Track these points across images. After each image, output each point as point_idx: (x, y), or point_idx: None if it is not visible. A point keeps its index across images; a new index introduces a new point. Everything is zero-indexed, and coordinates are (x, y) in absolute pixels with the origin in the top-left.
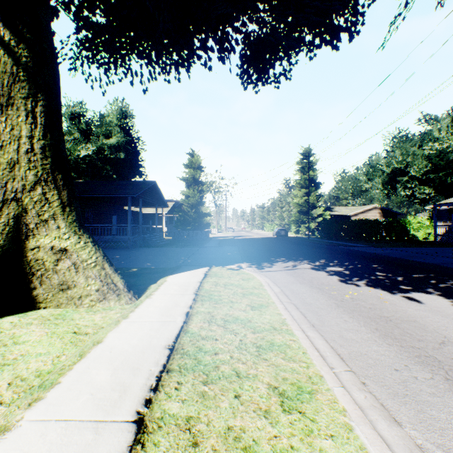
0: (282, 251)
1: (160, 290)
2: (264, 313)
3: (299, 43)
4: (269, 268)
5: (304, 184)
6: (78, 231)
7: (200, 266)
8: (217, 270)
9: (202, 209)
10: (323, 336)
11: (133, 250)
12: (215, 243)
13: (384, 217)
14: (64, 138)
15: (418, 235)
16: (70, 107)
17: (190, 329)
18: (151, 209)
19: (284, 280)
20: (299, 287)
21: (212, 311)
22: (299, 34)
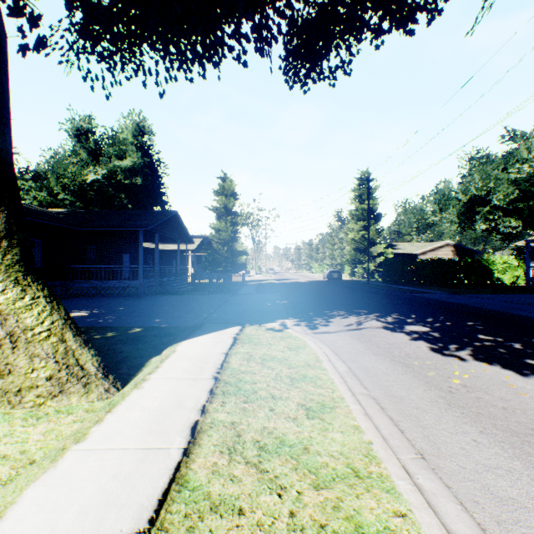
0: (338, 300)
1: (161, 370)
2: (330, 427)
3: (362, 24)
4: (325, 327)
5: (361, 215)
6: (23, 278)
7: (229, 324)
8: (252, 330)
9: (236, 247)
10: (450, 489)
11: (145, 299)
12: (252, 288)
13: (458, 256)
14: (8, 131)
15: (504, 278)
16: (75, 121)
17: (192, 475)
18: (174, 247)
19: (350, 349)
20: (375, 362)
21: (239, 422)
22: (361, 14)
